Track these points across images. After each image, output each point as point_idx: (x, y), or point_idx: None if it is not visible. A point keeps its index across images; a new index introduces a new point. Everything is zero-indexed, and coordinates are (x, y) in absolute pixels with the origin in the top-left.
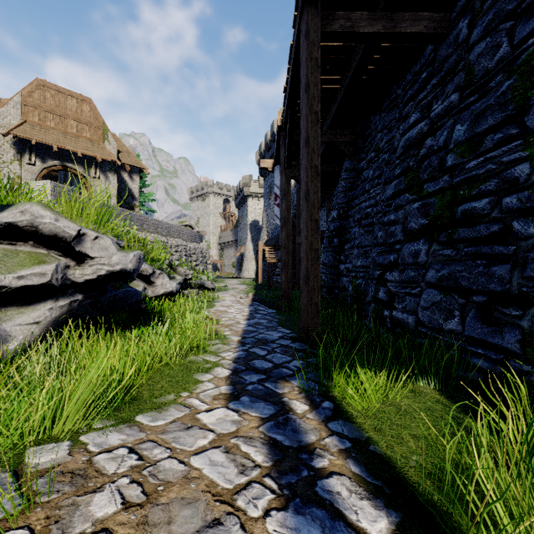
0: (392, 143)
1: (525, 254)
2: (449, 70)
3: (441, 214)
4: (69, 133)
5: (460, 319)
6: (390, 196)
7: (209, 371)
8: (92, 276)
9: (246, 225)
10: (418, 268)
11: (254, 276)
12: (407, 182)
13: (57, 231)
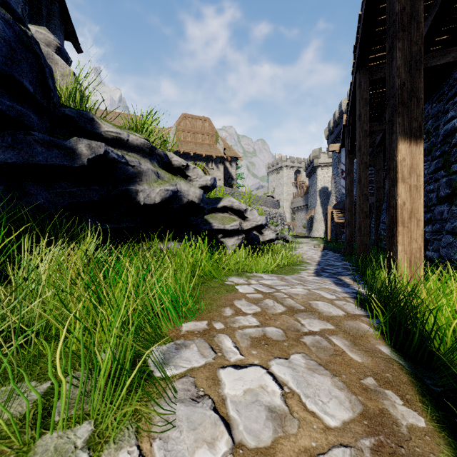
0: (438, 129)
1: None
2: None
3: None
4: (198, 143)
5: None
6: (432, 171)
7: (303, 270)
8: (249, 227)
9: (316, 192)
10: (442, 222)
11: (322, 235)
12: (442, 162)
13: (239, 208)
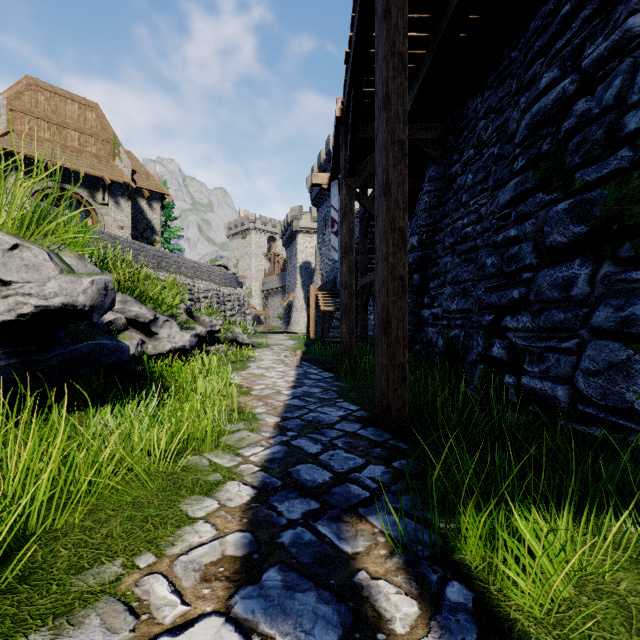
0: (505, 128)
1: None
2: None
3: (620, 211)
4: (69, 147)
5: None
6: (507, 202)
7: (212, 492)
8: (6, 316)
9: (295, 268)
10: (572, 306)
11: (305, 330)
12: (539, 175)
13: None
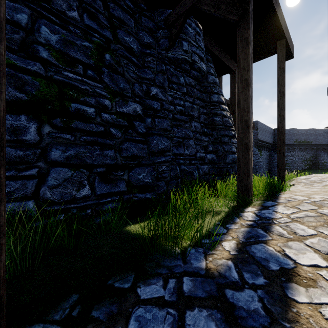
0: None
1: (121, 146)
2: None
3: (52, 100)
4: None
5: (89, 185)
6: None
7: None
8: None
9: None
10: (26, 146)
11: None
12: None
13: None
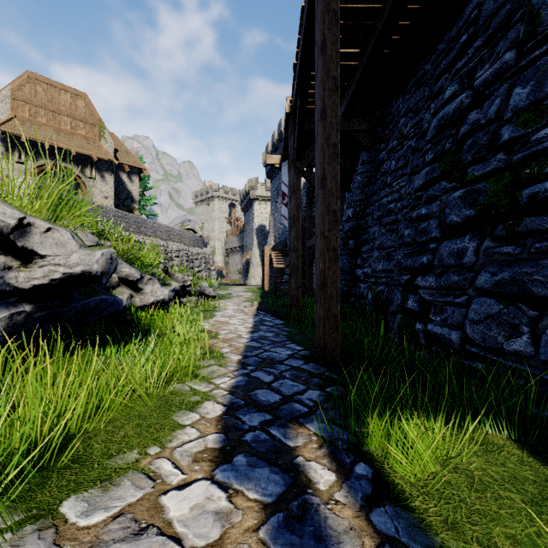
0: (420, 126)
1: None
2: (500, 25)
3: (497, 201)
4: (63, 130)
5: (531, 337)
6: (420, 187)
7: (195, 408)
8: (42, 280)
9: (252, 230)
10: (463, 271)
11: (260, 283)
12: (443, 167)
13: None
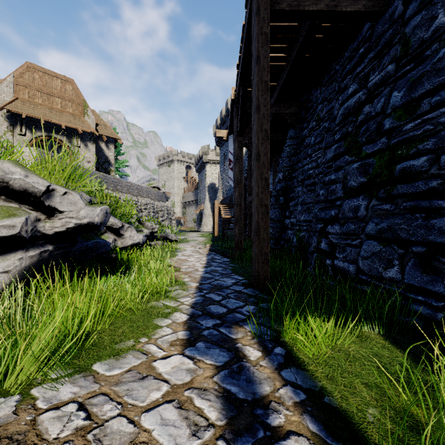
0: (332, 112)
1: None
2: (385, 44)
3: (380, 172)
4: (54, 109)
5: (400, 268)
6: (331, 158)
7: (168, 316)
8: (61, 228)
9: (205, 187)
10: (358, 221)
11: (211, 230)
12: (346, 145)
13: (26, 186)
